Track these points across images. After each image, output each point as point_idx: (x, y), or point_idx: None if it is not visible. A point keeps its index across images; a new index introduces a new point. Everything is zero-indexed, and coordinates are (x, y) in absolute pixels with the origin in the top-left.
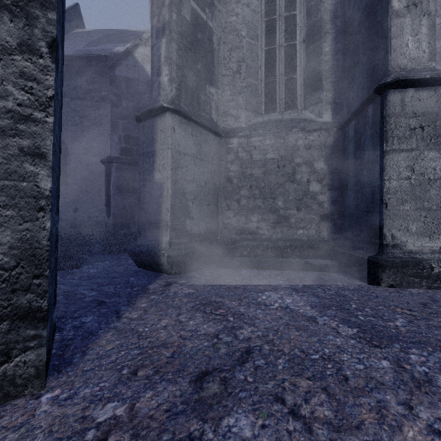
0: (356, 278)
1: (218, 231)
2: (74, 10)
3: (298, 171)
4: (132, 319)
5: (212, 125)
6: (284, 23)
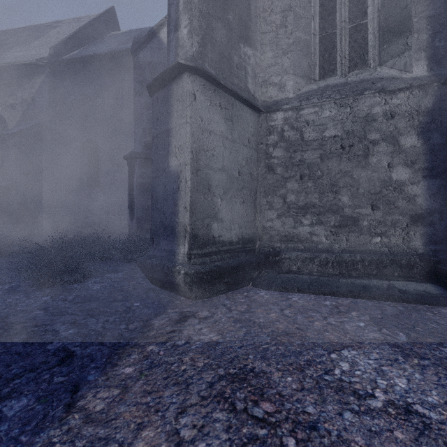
0: None
1: (256, 238)
2: (109, 14)
3: (374, 152)
4: (90, 417)
5: (248, 96)
6: None
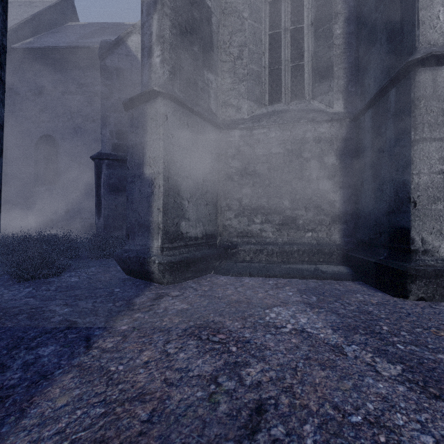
0: (376, 288)
1: (218, 234)
2: (67, 2)
3: (307, 167)
4: (105, 350)
5: (211, 115)
6: (290, 5)
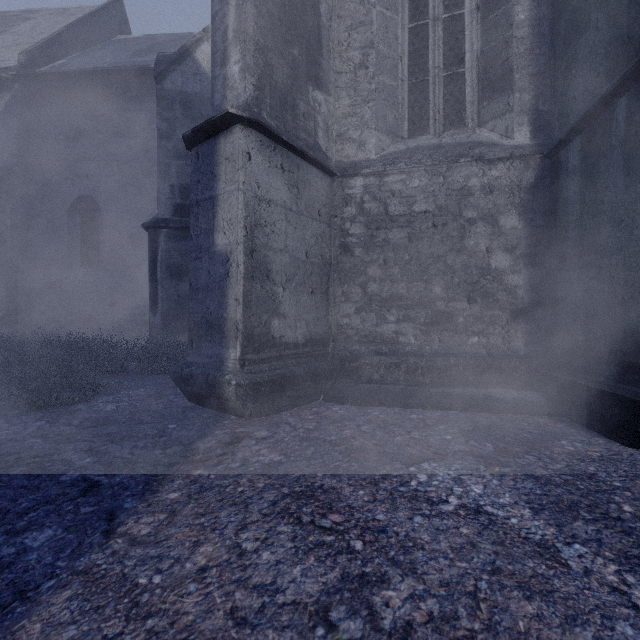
0: (593, 430)
1: (329, 339)
2: (114, 8)
3: (470, 233)
4: (136, 540)
5: (318, 155)
6: None
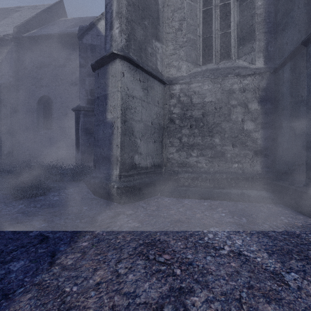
0: (297, 212)
1: (163, 165)
2: (59, 5)
3: (234, 112)
4: (65, 267)
5: (158, 74)
6: None
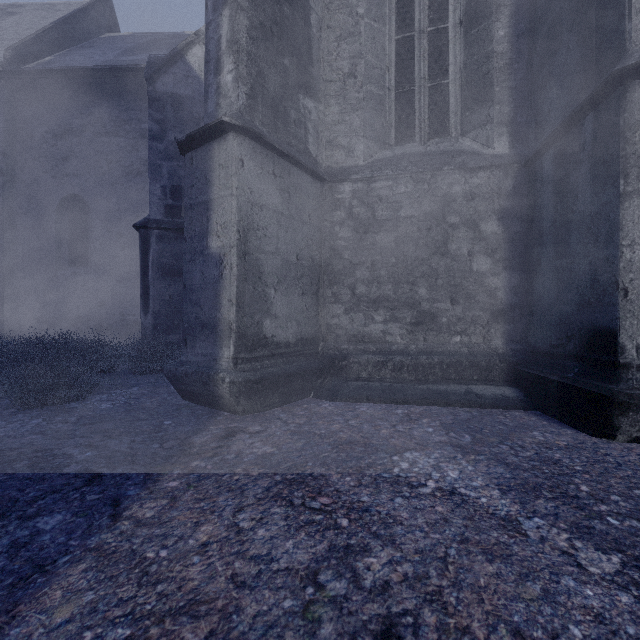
0: (563, 422)
1: (319, 338)
2: (102, 4)
3: (453, 238)
4: (141, 522)
5: (309, 161)
6: None
